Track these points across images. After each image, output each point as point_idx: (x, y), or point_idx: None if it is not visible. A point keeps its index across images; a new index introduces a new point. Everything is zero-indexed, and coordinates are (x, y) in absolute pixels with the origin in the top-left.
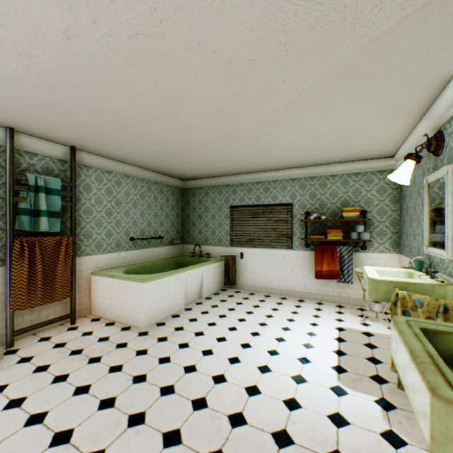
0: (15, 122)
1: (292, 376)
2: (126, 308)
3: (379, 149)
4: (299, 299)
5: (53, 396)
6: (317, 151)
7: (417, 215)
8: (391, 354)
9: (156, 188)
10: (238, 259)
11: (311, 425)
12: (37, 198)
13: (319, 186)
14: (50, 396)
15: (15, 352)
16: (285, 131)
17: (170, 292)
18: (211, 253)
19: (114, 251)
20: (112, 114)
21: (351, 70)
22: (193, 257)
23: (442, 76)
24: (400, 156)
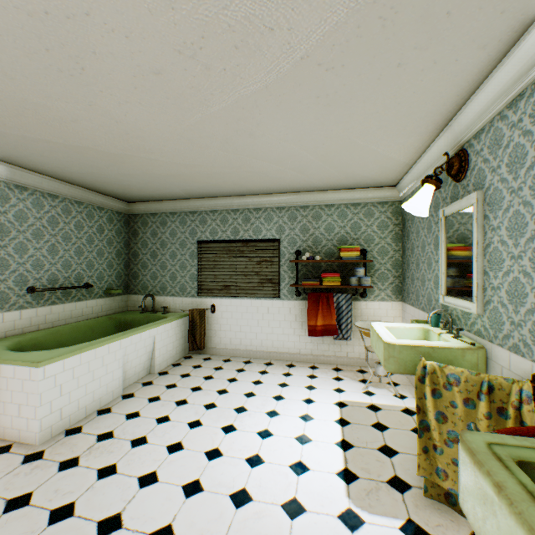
0: None
1: (284, 503)
2: (4, 413)
3: (383, 174)
4: (289, 363)
5: None
6: (312, 171)
7: (427, 256)
8: (461, 505)
9: (79, 211)
10: (209, 313)
11: None
12: None
13: (313, 218)
14: None
15: None
16: (272, 132)
17: (94, 375)
18: (170, 306)
19: None
20: None
21: (375, 26)
22: (143, 314)
23: (482, 66)
24: (404, 185)
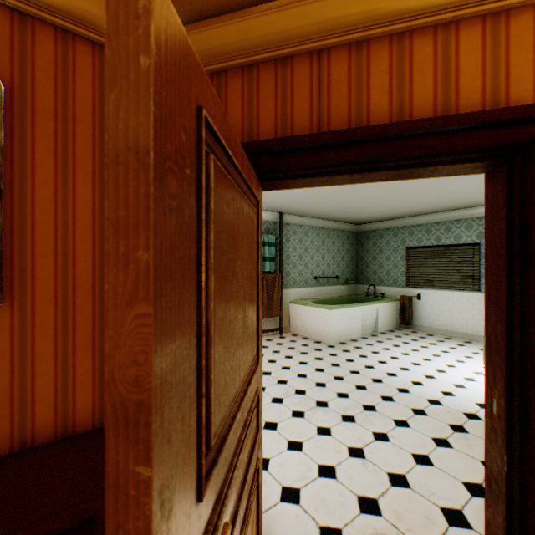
0: None
1: (453, 383)
2: (316, 328)
3: None
4: None
5: (288, 362)
6: None
7: None
8: None
9: (333, 234)
10: (415, 300)
11: (458, 402)
12: (264, 249)
13: None
14: (287, 362)
15: None
16: (455, 185)
17: (349, 321)
18: (385, 293)
19: (303, 287)
20: (315, 195)
21: None
22: (367, 297)
23: None
24: None
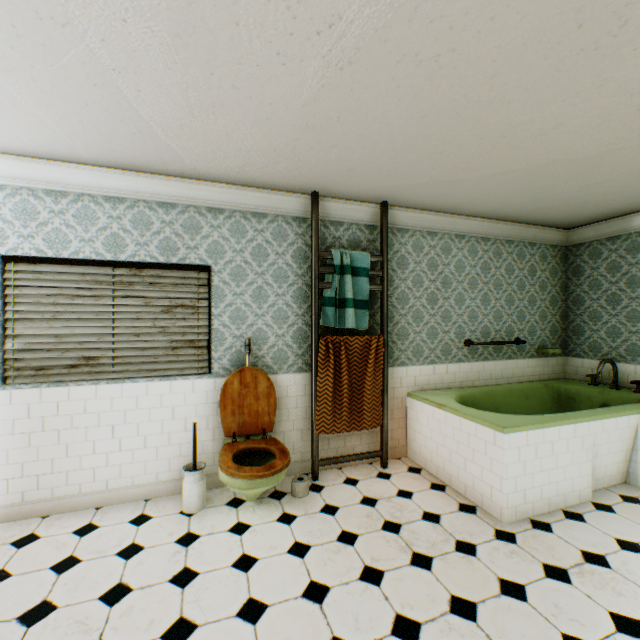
0: (318, 182)
1: None
2: (464, 469)
3: None
4: None
5: (361, 610)
6: None
7: None
8: None
9: (508, 252)
10: None
11: None
12: (341, 282)
13: None
14: (357, 609)
15: (319, 490)
16: None
17: (556, 460)
18: None
19: (438, 362)
20: (452, 105)
21: None
22: (593, 386)
23: None
24: None
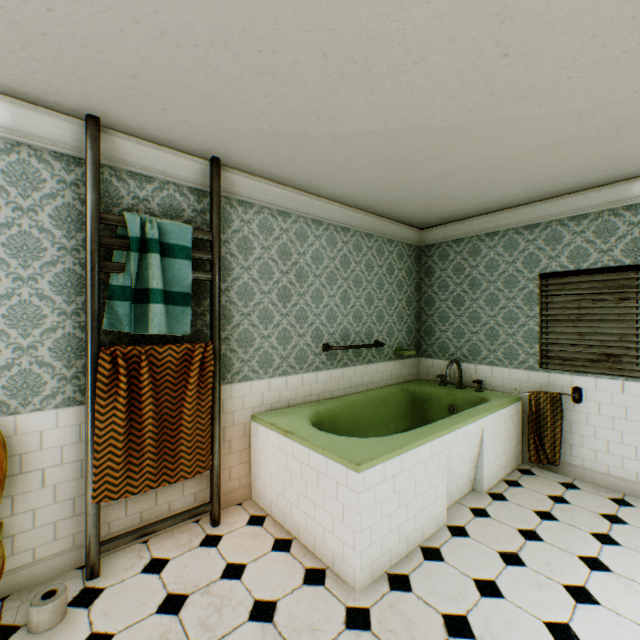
0: (89, 94)
1: None
2: (314, 518)
3: None
4: None
5: None
6: None
7: None
8: None
9: (368, 246)
10: (566, 402)
11: None
12: (144, 265)
13: None
14: None
15: (89, 603)
16: None
17: (414, 488)
18: (484, 379)
19: (292, 372)
20: None
21: None
22: (443, 387)
23: None
24: None
